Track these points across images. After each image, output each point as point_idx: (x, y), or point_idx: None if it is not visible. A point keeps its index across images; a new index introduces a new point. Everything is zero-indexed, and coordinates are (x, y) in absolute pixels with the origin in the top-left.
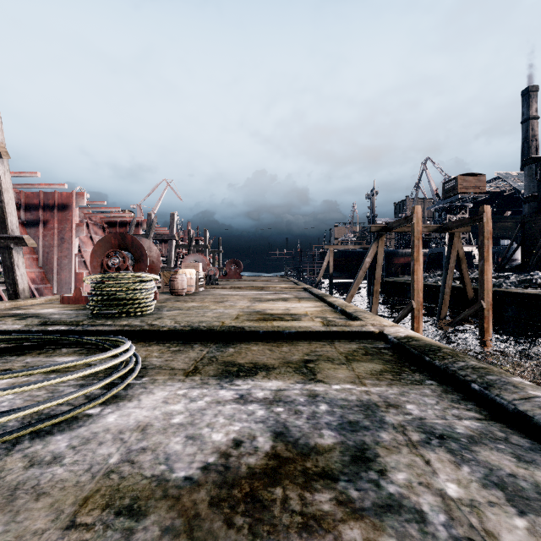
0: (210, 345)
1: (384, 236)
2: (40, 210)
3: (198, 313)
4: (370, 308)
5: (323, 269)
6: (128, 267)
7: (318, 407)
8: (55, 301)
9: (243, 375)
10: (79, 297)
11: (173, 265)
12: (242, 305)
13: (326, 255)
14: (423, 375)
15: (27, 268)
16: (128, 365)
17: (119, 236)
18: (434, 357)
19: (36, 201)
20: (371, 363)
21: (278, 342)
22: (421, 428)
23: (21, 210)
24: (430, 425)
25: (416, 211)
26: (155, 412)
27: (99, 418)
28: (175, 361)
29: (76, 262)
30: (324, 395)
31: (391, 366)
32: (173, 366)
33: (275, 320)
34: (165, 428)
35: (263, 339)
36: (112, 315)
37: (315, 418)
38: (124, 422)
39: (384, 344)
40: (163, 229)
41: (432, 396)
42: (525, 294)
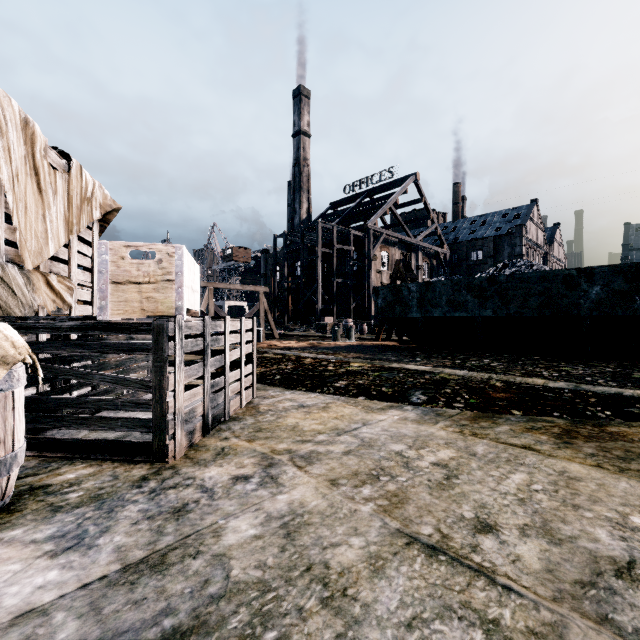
0: None
1: None
2: None
3: None
4: None
5: None
6: None
7: None
8: None
9: None
10: None
11: None
12: None
13: None
14: None
15: None
16: None
17: None
18: None
19: None
20: None
21: None
22: None
23: None
24: None
25: None
26: None
27: None
28: None
29: None
30: None
31: None
32: None
33: None
34: None
35: None
36: None
37: None
38: None
39: None
40: None
41: None
42: None
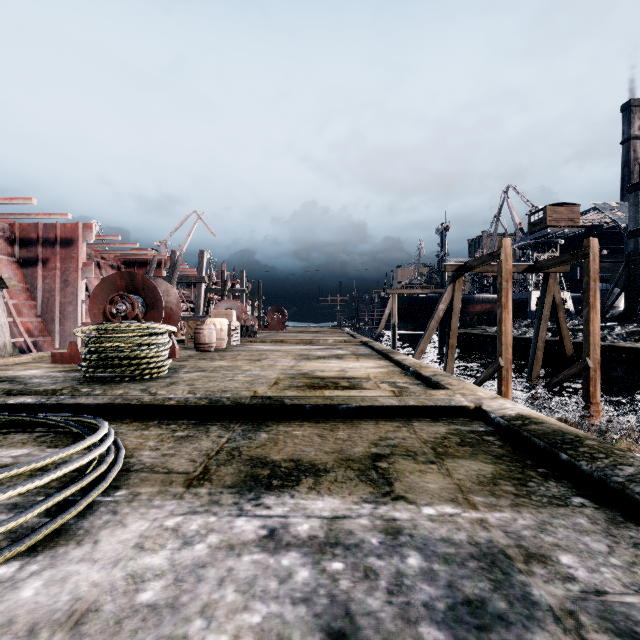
0: (233, 427)
1: (462, 277)
2: (38, 246)
3: (225, 376)
4: (444, 367)
5: (385, 318)
6: (138, 316)
7: (404, 561)
8: (46, 359)
9: (277, 485)
10: (75, 354)
11: (204, 313)
12: (284, 365)
13: (389, 302)
14: (562, 486)
15: (22, 317)
16: (95, 470)
17: (127, 275)
18: (577, 456)
19: (34, 235)
20: (474, 460)
21: (332, 423)
22: (608, 622)
23: (15, 246)
24: (622, 612)
25: (504, 246)
26: (114, 574)
27: (6, 590)
28: (177, 456)
29: (83, 310)
30: (411, 529)
31: (507, 467)
32: (172, 466)
33: (328, 387)
34: (119, 620)
35: (310, 417)
36: (111, 379)
37: (403, 591)
38: (49, 600)
39: (484, 426)
40: (191, 270)
41: (595, 532)
42: (639, 350)
